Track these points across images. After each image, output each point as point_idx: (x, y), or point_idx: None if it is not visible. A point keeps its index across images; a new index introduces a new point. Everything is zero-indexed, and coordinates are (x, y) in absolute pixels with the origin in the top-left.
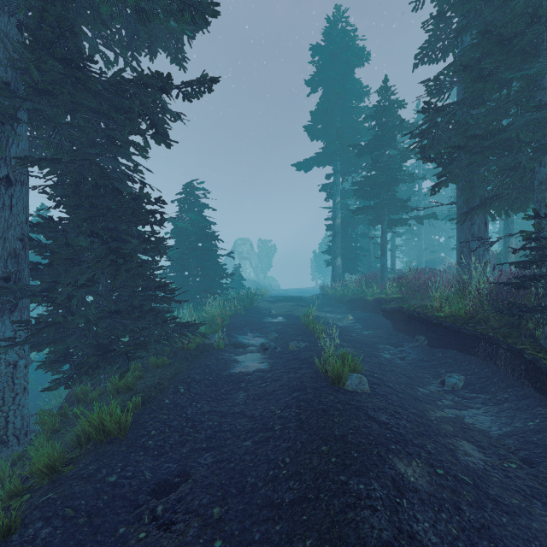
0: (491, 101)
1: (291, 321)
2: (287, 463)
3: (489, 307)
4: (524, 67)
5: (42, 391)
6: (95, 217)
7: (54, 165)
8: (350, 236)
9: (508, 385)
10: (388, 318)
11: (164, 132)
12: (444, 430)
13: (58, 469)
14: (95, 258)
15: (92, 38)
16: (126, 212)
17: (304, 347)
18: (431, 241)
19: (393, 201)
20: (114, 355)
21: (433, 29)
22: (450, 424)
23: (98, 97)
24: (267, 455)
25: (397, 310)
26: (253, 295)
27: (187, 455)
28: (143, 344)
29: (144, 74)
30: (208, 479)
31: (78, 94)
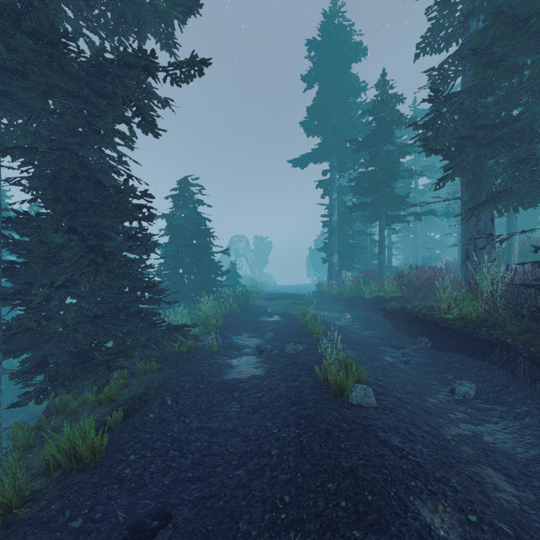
0: (502, 88)
1: (288, 320)
2: (286, 503)
3: (503, 309)
4: (539, 51)
5: (8, 407)
6: (75, 212)
7: (29, 155)
8: (347, 233)
9: (527, 395)
10: (388, 318)
11: (151, 120)
12: (465, 453)
13: (15, 508)
14: (72, 257)
15: (75, 20)
16: (110, 207)
17: (302, 350)
18: (426, 238)
19: (391, 197)
20: (91, 366)
21: (436, 17)
22: (469, 444)
23: (78, 80)
24: (263, 491)
25: (399, 311)
26: (249, 293)
27: (169, 489)
28: (125, 351)
29: (127, 54)
30: (192, 523)
31: (54, 76)
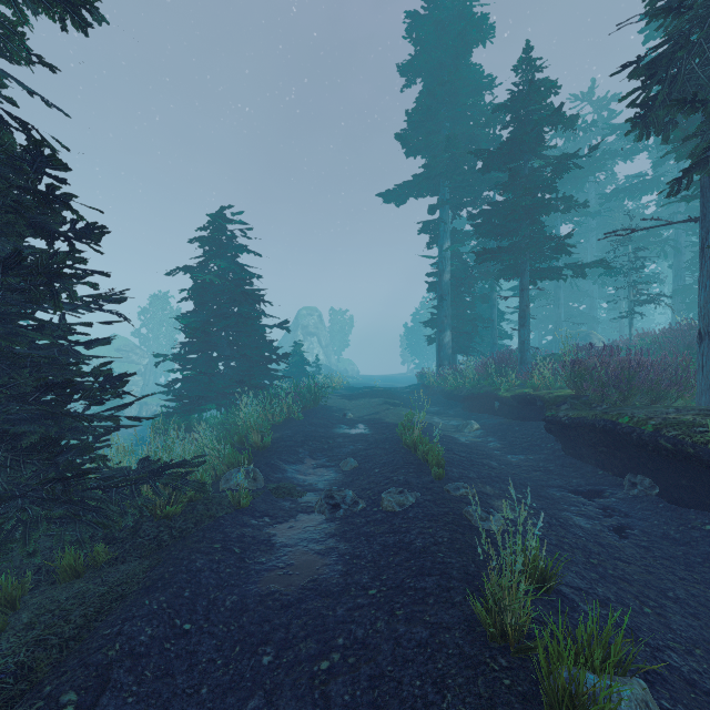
0: None
1: (380, 434)
2: None
3: None
4: None
5: None
6: None
7: None
8: (464, 299)
9: None
10: (557, 434)
11: None
12: None
13: None
14: None
15: None
16: None
17: (414, 505)
18: (568, 310)
19: (541, 239)
20: None
21: None
22: None
23: None
24: None
25: (593, 426)
26: (318, 388)
27: None
28: None
29: None
30: None
31: None
